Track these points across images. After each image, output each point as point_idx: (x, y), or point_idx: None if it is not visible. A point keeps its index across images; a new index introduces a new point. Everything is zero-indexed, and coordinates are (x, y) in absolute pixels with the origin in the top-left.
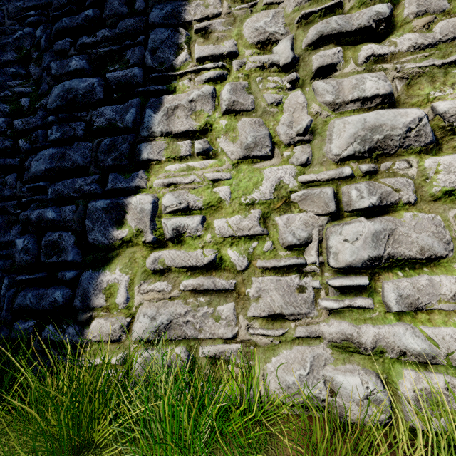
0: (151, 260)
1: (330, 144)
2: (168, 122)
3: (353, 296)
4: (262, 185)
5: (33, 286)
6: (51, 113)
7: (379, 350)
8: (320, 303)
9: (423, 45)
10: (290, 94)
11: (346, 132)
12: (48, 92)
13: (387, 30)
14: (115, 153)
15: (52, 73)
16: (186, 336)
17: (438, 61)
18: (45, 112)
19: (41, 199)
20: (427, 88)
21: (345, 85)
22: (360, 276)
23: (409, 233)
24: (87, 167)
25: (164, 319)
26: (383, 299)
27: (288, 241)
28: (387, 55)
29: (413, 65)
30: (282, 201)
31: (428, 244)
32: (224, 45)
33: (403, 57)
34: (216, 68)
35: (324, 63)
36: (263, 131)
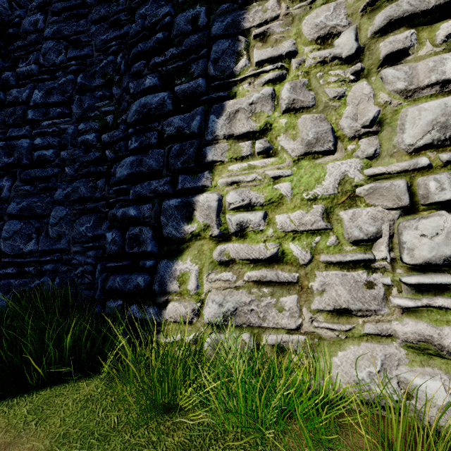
0: (217, 252)
1: (402, 134)
2: (230, 125)
3: (432, 296)
4: (325, 180)
5: (120, 271)
6: (130, 126)
7: None
8: (392, 300)
9: None
10: (354, 86)
11: (422, 119)
12: (127, 108)
13: None
14: (183, 157)
15: (130, 92)
16: (250, 324)
17: None
18: (125, 126)
19: (124, 199)
20: None
21: (420, 69)
22: (441, 274)
23: None
24: (160, 171)
25: (231, 306)
26: None
27: (354, 236)
28: None
29: None
30: (346, 195)
31: None
32: (283, 46)
33: None
34: (275, 69)
35: (394, 48)
36: (325, 126)
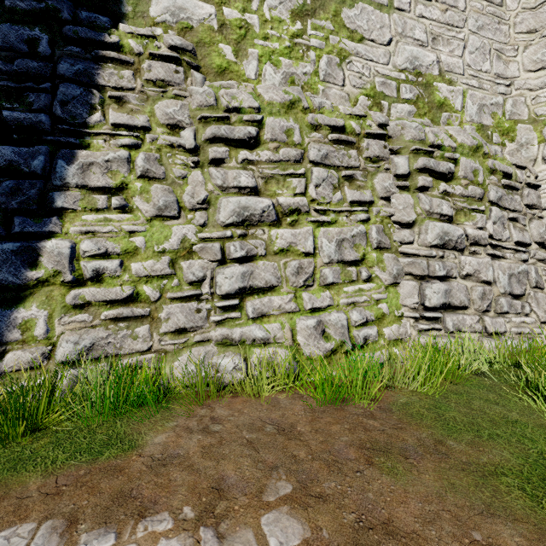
0: (71, 296)
1: (219, 214)
2: (84, 176)
3: (231, 312)
4: (171, 238)
5: None
6: None
7: (243, 341)
8: (211, 318)
9: (273, 161)
10: (193, 172)
11: (229, 208)
12: None
13: (256, 144)
14: (21, 197)
15: None
16: (108, 354)
17: (280, 172)
18: None
19: None
20: (275, 187)
21: (230, 175)
22: (235, 299)
23: (261, 273)
24: None
25: (88, 343)
26: (246, 312)
27: (190, 279)
28: (255, 161)
29: (268, 171)
30: (186, 250)
31: (269, 279)
32: (139, 119)
33: (264, 164)
34: (131, 137)
35: (217, 156)
36: (172, 197)
